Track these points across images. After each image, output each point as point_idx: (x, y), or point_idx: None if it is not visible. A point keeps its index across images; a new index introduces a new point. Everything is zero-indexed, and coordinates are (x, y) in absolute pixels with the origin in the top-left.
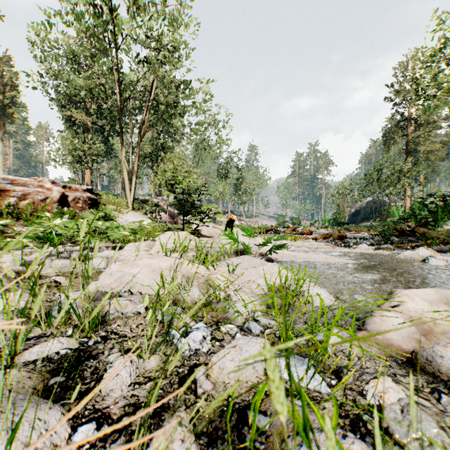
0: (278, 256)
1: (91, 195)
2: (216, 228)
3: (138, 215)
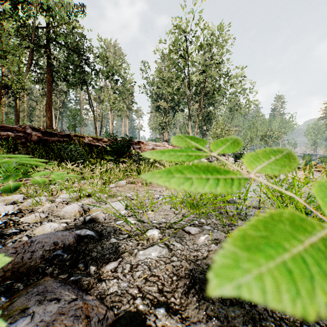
0: None
1: None
2: None
3: None
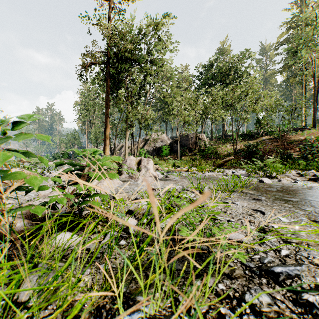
0: None
1: None
2: None
3: None
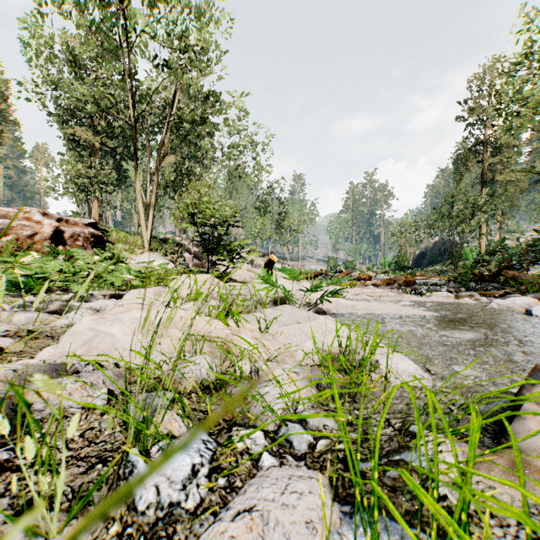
0: (332, 307)
1: (95, 231)
2: (251, 271)
3: (155, 256)
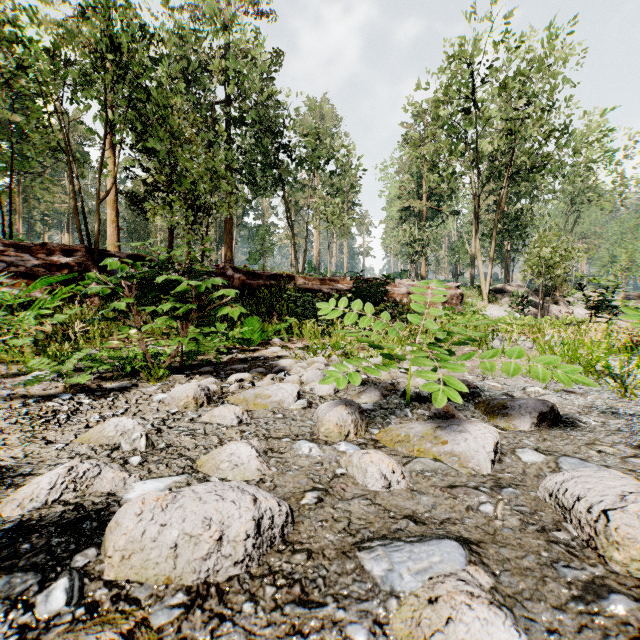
0: None
1: (461, 292)
2: (626, 322)
3: (502, 308)
